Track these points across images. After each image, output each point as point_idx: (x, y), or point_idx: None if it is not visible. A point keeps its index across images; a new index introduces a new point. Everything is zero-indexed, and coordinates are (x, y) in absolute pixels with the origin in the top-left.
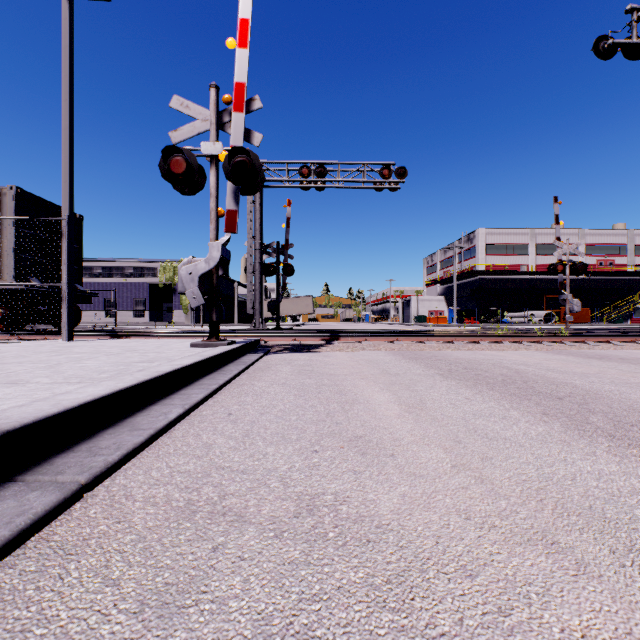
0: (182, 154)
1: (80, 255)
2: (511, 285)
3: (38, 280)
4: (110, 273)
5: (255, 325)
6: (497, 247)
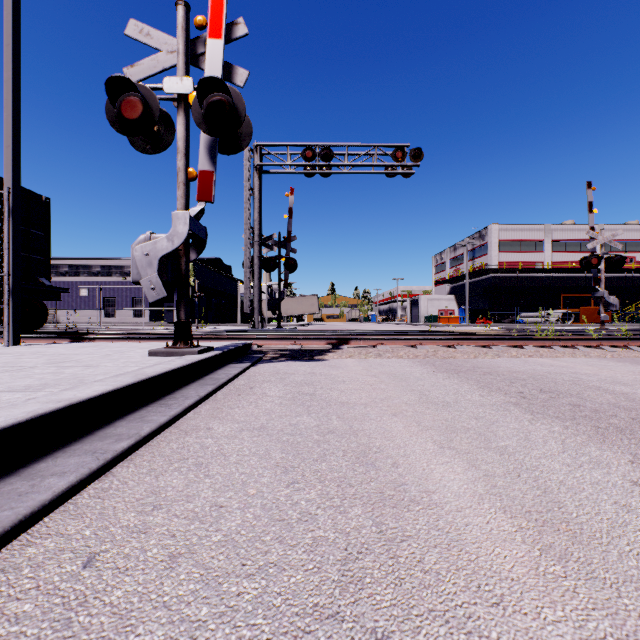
0: (137, 93)
1: (47, 244)
2: (525, 283)
3: None
4: (109, 271)
5: (254, 325)
6: (511, 244)
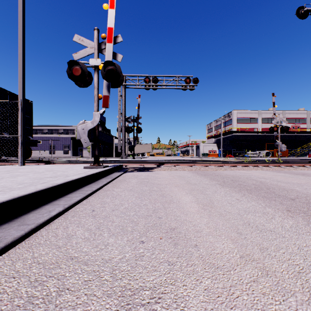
0: (79, 65)
1: (31, 121)
2: (249, 138)
3: (8, 134)
4: (52, 132)
5: (122, 157)
6: (242, 119)
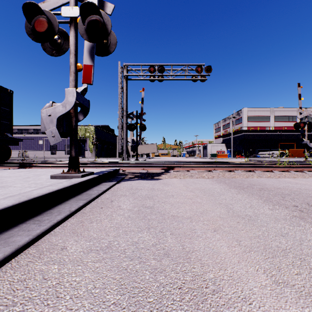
0: (44, 15)
1: (11, 115)
2: (261, 137)
3: None
4: None
5: (123, 159)
6: (253, 117)
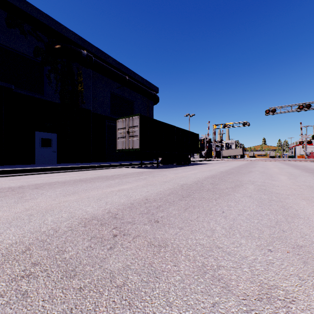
0: (202, 141)
1: None
2: None
3: None
4: None
5: (214, 158)
6: None
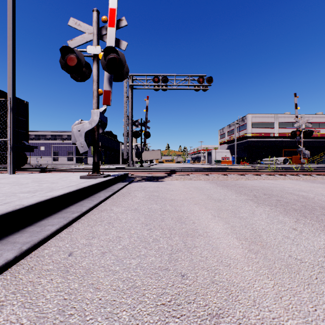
0: (74, 53)
1: (27, 124)
2: (265, 144)
3: None
4: (55, 138)
5: (128, 165)
6: (257, 124)
